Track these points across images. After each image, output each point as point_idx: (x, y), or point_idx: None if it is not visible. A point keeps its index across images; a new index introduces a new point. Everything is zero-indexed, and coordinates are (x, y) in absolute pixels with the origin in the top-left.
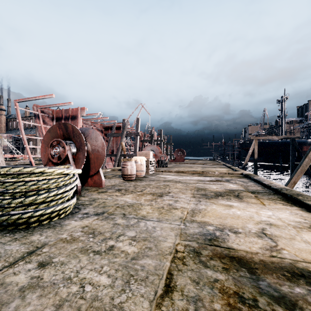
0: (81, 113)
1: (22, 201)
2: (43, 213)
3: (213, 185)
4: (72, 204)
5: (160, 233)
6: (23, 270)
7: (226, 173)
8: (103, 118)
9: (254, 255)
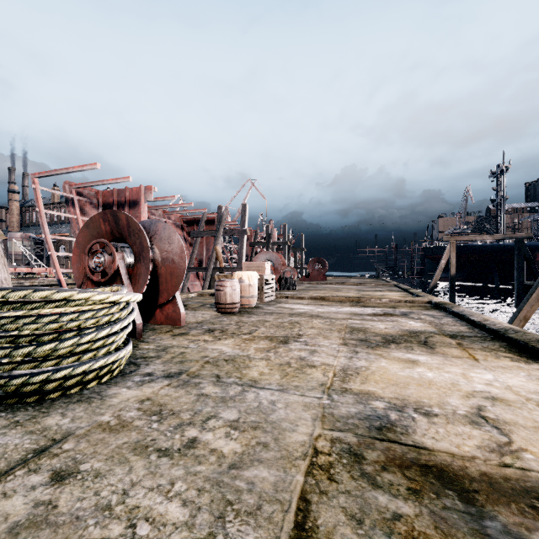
0: (146, 197)
1: (30, 352)
2: (70, 374)
3: (378, 323)
4: (123, 357)
5: (284, 413)
6: (22, 487)
7: (401, 300)
8: (184, 205)
9: (468, 463)
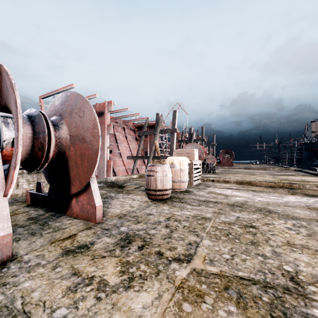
0: (108, 108)
1: None
2: None
3: None
4: None
5: None
6: None
7: None
8: (134, 115)
9: None
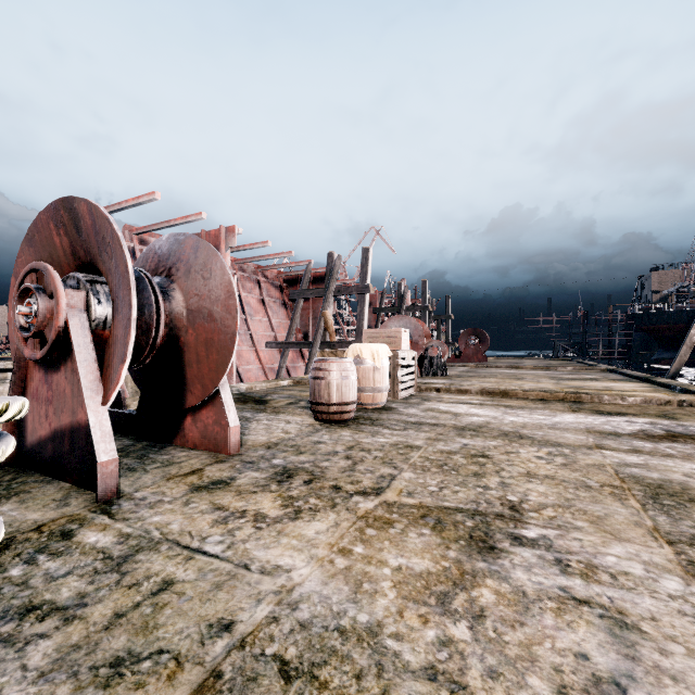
0: (227, 242)
1: None
2: None
3: None
4: None
5: None
6: None
7: (671, 401)
8: (281, 255)
9: None
